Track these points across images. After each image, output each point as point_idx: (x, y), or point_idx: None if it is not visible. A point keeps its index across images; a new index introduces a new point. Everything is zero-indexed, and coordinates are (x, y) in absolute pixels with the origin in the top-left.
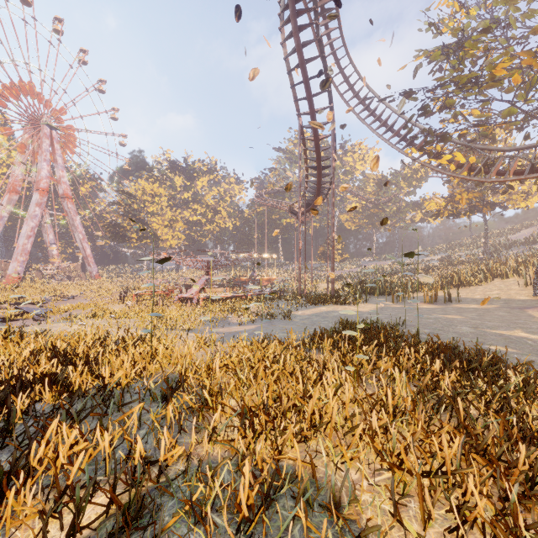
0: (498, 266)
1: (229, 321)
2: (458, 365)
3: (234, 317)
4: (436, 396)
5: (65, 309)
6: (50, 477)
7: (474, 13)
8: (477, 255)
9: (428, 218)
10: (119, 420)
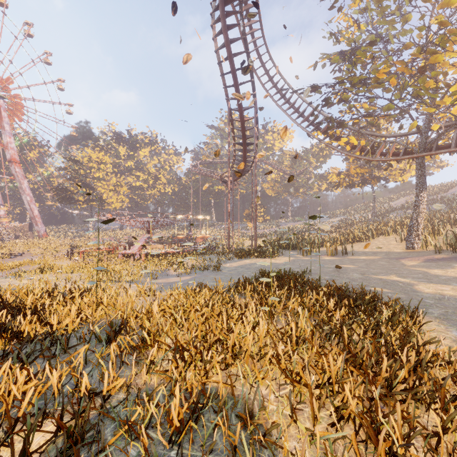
0: (382, 226)
1: (167, 273)
2: (347, 302)
3: (172, 270)
4: (330, 327)
5: (13, 266)
6: (0, 413)
7: (364, 28)
8: (368, 218)
9: (331, 188)
10: (67, 361)
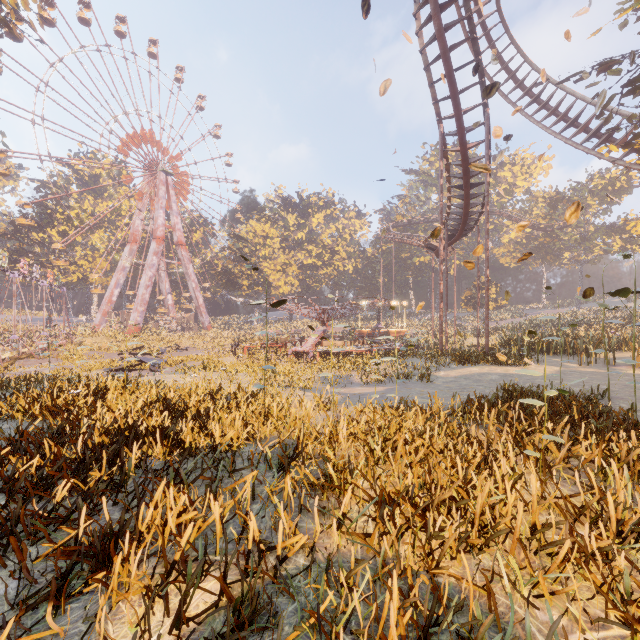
0: None
1: (351, 380)
2: None
3: (358, 376)
4: None
5: (179, 361)
6: (158, 545)
7: None
8: None
9: (632, 247)
10: (230, 489)
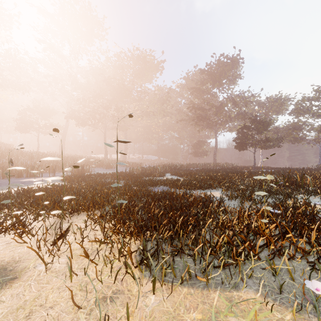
0: None
1: None
2: None
3: None
4: None
5: None
6: None
7: None
8: None
9: None
10: None
